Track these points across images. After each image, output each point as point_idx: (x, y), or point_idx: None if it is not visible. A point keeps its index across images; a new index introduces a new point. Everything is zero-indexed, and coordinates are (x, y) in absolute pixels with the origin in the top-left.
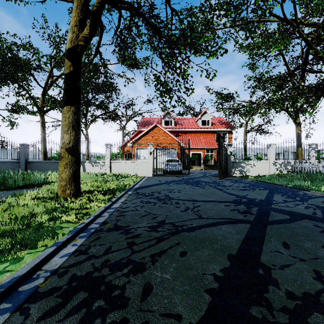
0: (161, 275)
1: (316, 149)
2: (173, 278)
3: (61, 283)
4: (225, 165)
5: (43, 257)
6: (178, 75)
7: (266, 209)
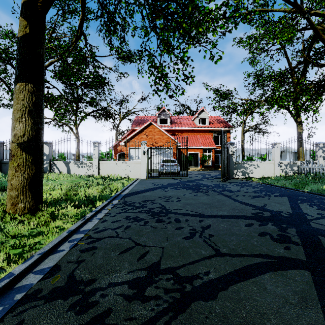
0: None
1: (323, 149)
2: None
3: None
4: (226, 166)
5: None
6: (176, 56)
7: (308, 231)
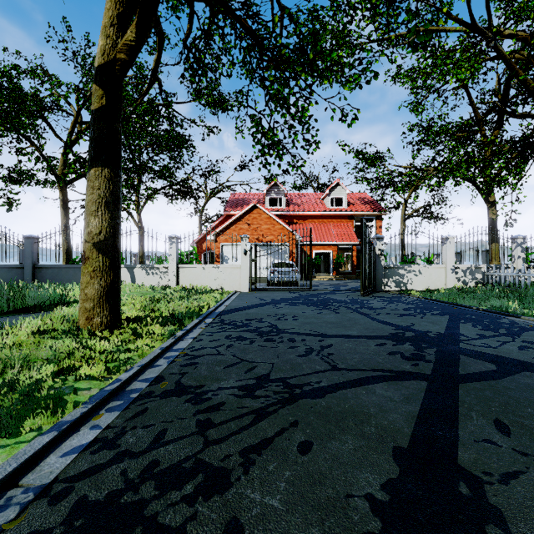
0: (261, 498)
1: (523, 246)
2: (286, 507)
3: (52, 521)
4: (371, 273)
5: (25, 457)
6: (293, 117)
7: (450, 351)
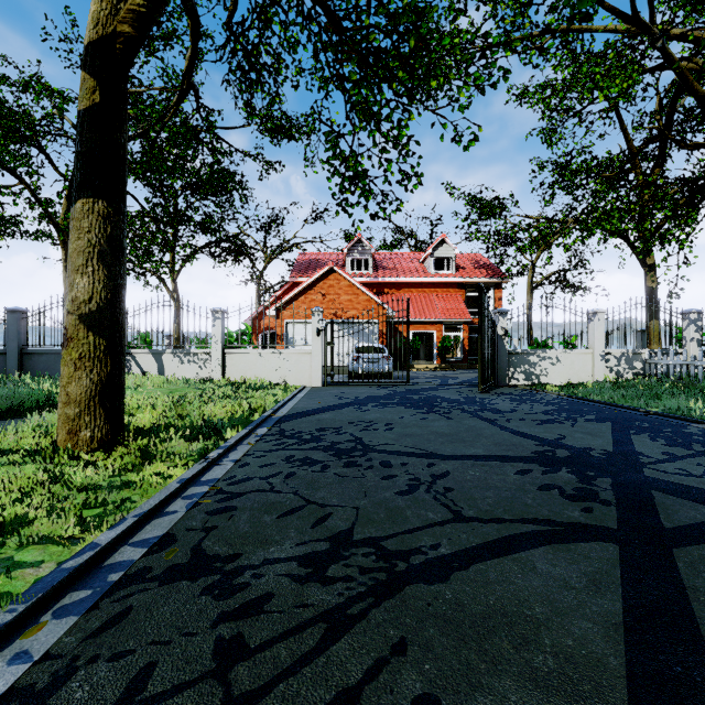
0: None
1: (698, 323)
2: None
3: None
4: (491, 361)
5: None
6: (385, 136)
7: (634, 483)
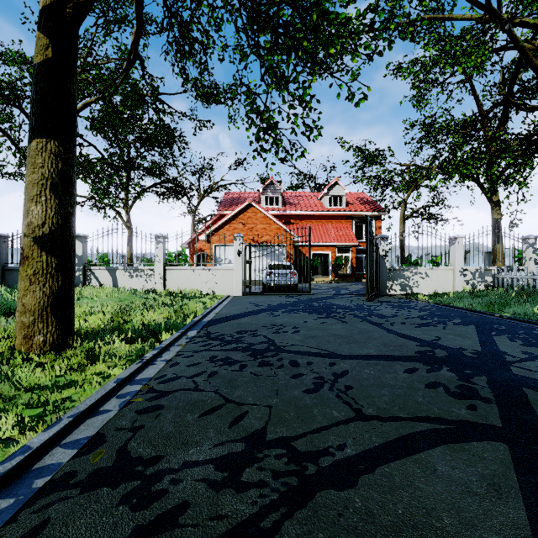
0: None
1: (535, 246)
2: None
3: None
4: (375, 275)
5: None
6: (292, 94)
7: (506, 381)
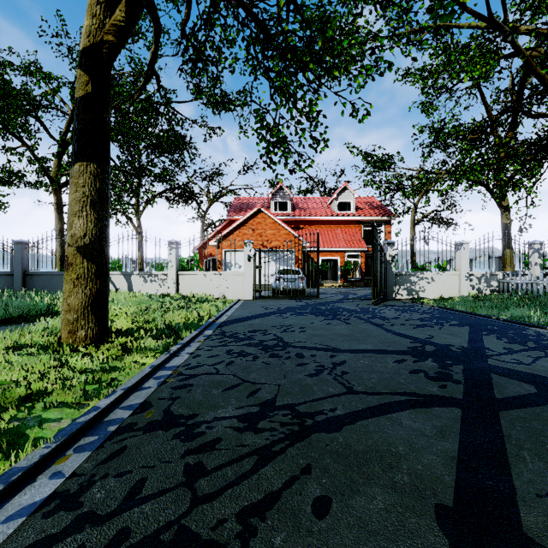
0: None
1: (541, 252)
2: None
3: None
4: (381, 280)
5: None
6: (300, 112)
7: (479, 369)
